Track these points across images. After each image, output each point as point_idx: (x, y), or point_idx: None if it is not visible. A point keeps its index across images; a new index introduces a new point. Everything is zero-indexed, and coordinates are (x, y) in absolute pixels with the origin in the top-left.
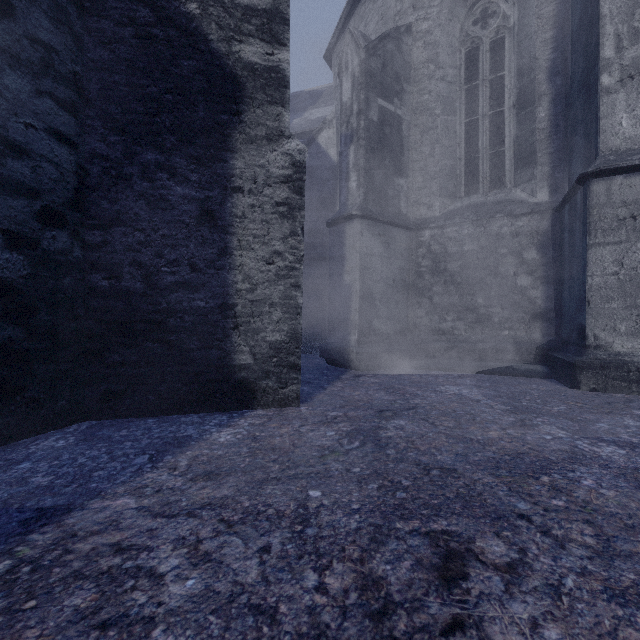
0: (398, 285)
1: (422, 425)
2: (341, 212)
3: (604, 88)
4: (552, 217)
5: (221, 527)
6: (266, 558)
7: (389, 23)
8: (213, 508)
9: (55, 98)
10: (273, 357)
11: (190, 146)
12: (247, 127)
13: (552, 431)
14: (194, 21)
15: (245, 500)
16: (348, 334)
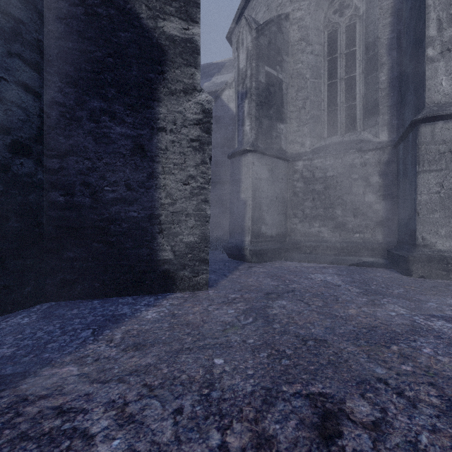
0: (279, 201)
1: (299, 304)
2: (238, 148)
3: (429, 58)
4: (390, 152)
5: (144, 391)
6: (179, 419)
7: (273, 12)
8: (139, 374)
9: (23, 58)
10: (188, 254)
11: (126, 96)
12: (169, 83)
13: (395, 309)
14: (129, 3)
15: (164, 367)
16: (243, 236)
